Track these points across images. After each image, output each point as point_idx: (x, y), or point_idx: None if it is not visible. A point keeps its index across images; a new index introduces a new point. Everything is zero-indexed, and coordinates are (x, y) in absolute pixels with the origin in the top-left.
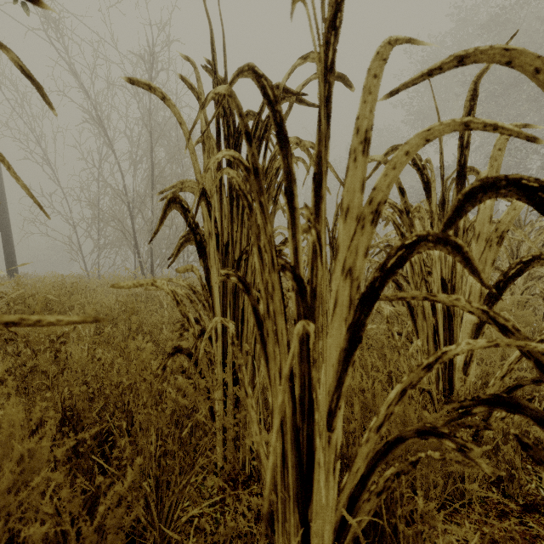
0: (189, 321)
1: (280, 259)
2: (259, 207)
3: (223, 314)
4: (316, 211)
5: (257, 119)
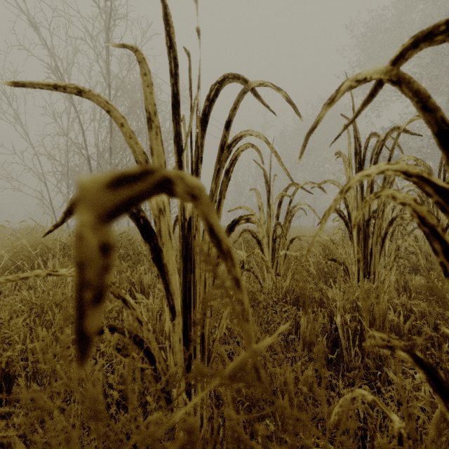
0: None
1: None
2: None
3: None
4: None
5: None
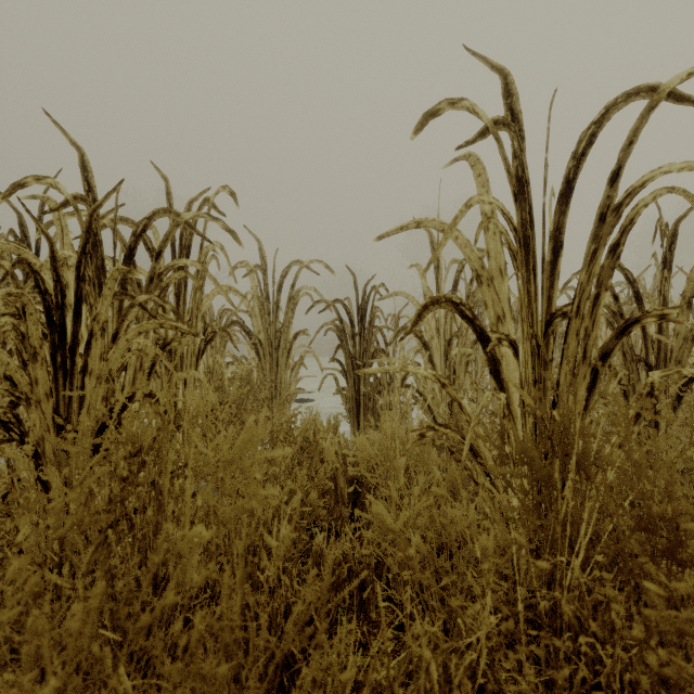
0: None
1: None
2: None
3: None
4: None
5: None
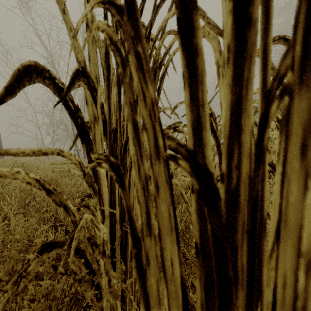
0: (67, 209)
1: (169, 137)
2: (135, 58)
3: (110, 195)
4: (238, 42)
5: (142, 7)
